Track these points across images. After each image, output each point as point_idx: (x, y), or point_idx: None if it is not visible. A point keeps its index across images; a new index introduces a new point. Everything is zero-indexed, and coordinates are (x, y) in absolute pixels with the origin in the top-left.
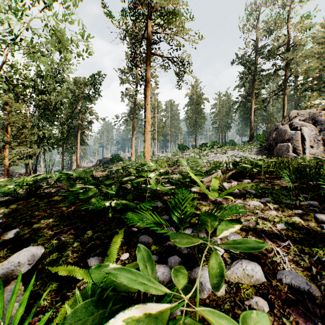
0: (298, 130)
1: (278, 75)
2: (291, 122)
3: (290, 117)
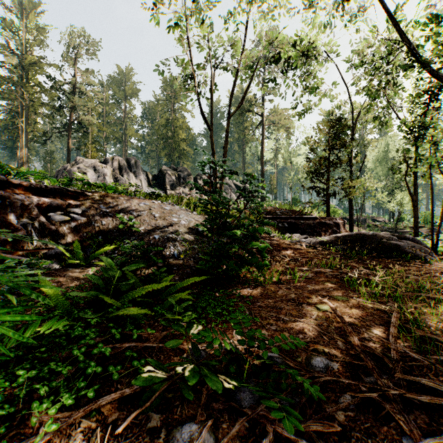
0: (85, 173)
1: (61, 112)
2: (79, 166)
3: (78, 162)
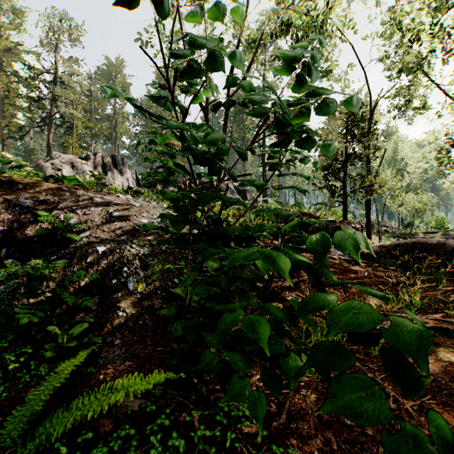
0: (60, 170)
1: (41, 104)
2: (53, 161)
3: (53, 157)
